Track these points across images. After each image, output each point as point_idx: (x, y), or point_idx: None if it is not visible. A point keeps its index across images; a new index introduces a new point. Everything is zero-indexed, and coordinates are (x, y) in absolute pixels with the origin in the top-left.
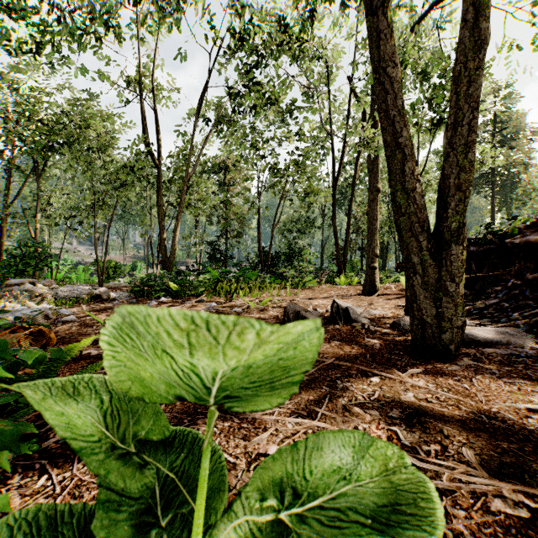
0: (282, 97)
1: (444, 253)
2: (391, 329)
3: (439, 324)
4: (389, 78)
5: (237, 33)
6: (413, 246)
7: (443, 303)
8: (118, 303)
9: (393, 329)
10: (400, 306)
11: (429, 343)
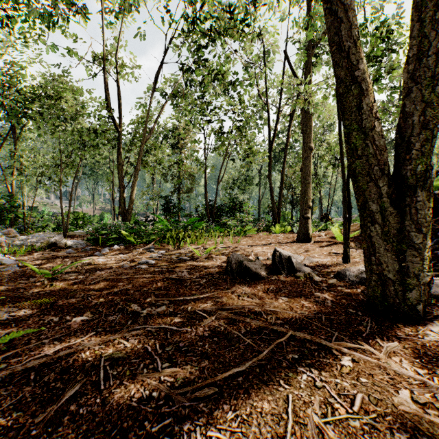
0: (225, 71)
1: (407, 200)
2: (336, 279)
3: (402, 281)
4: (343, 6)
5: (186, 14)
6: (371, 192)
7: (407, 256)
8: (71, 251)
9: (339, 280)
10: (335, 253)
11: (392, 302)
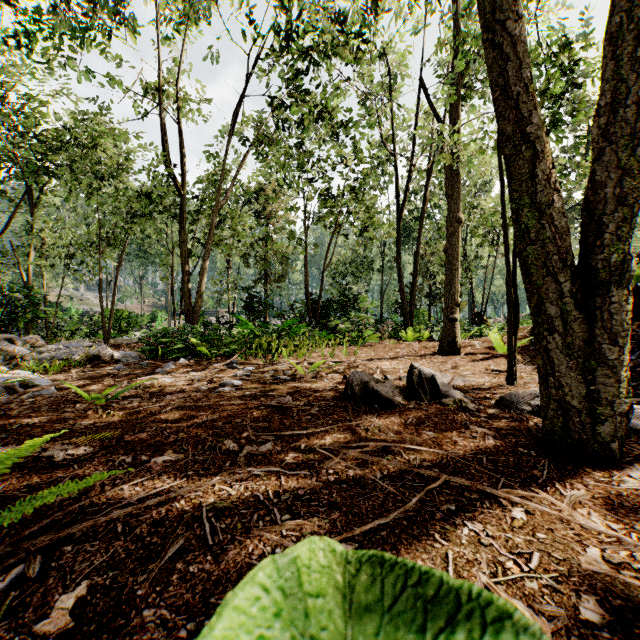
0: (334, 108)
1: (598, 300)
2: (498, 408)
3: (591, 410)
4: (510, 38)
5: (279, 26)
6: (548, 290)
7: (597, 376)
8: (122, 367)
9: (502, 409)
10: (495, 371)
11: (577, 438)
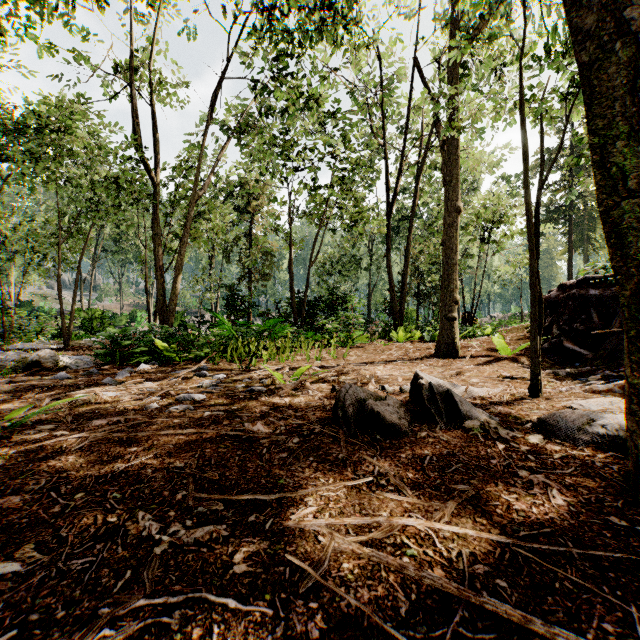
0: (321, 93)
1: None
2: (540, 434)
3: None
4: None
5: (261, 3)
6: None
7: None
8: (64, 376)
9: (546, 437)
10: (508, 378)
11: None
